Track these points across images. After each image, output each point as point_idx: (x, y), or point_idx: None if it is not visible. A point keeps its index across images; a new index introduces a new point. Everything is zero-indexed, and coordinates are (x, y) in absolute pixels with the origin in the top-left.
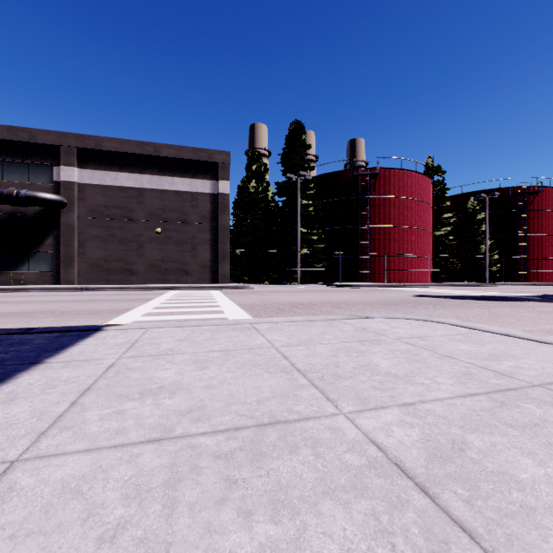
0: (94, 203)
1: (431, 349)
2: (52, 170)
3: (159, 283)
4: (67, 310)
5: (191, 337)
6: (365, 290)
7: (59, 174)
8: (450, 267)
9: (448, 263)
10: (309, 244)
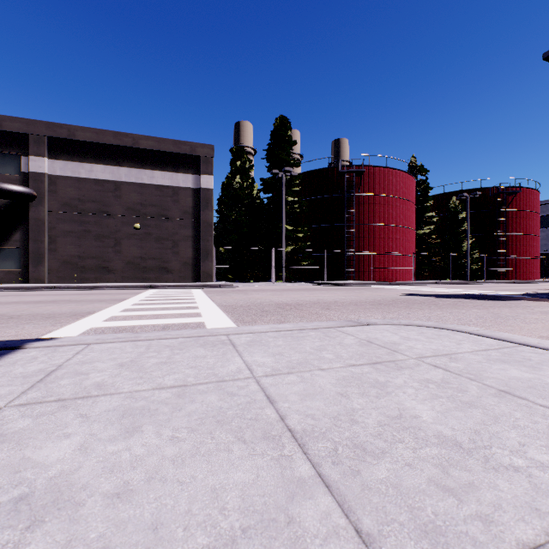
0: (67, 196)
1: (475, 378)
2: (19, 160)
3: (138, 282)
4: (19, 314)
5: (140, 359)
6: (352, 289)
7: (27, 164)
8: (433, 265)
9: (431, 262)
10: (295, 241)
